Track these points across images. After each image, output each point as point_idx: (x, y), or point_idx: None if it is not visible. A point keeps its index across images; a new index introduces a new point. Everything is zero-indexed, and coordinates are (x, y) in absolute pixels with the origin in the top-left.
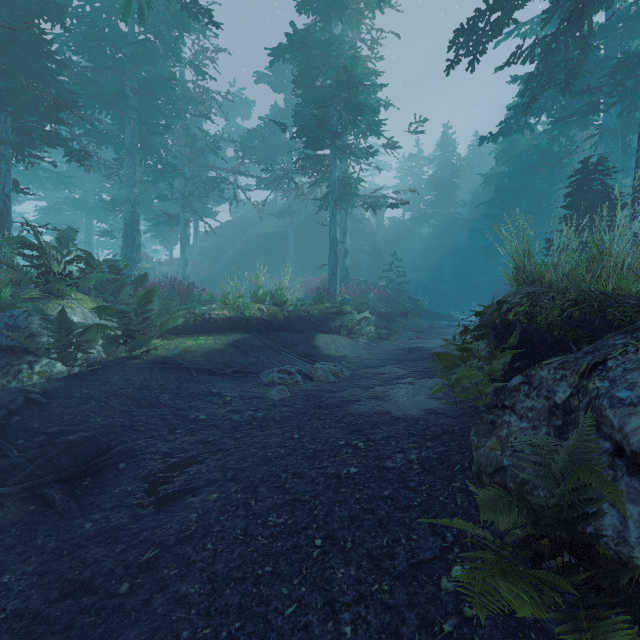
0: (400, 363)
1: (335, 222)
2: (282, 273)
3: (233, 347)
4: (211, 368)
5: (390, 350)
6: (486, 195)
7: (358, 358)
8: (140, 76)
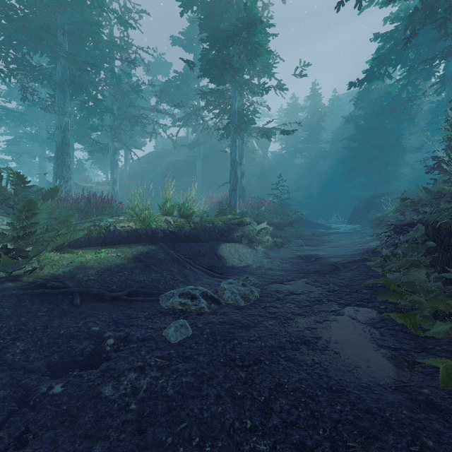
0: (307, 276)
1: (235, 146)
2: (189, 187)
3: (135, 261)
4: (102, 291)
5: (288, 258)
6: (343, 135)
7: (261, 268)
8: (68, 20)
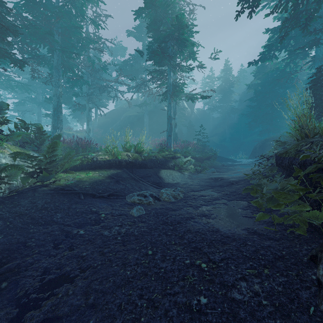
0: (213, 188)
1: (170, 107)
2: (141, 134)
3: (110, 178)
4: (94, 193)
5: (204, 179)
6: (247, 96)
7: (186, 184)
8: (61, 25)
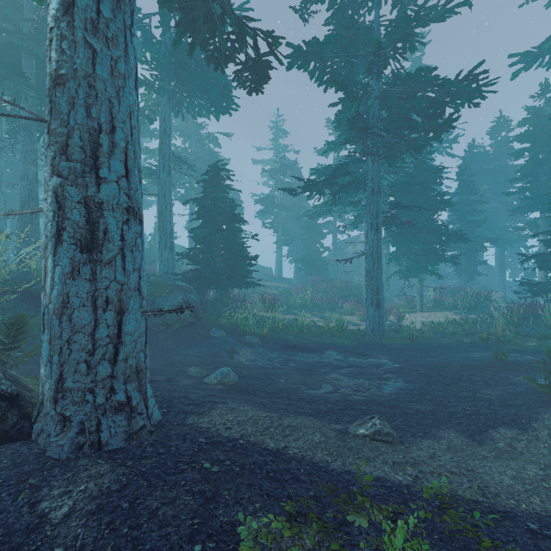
0: None
1: None
2: None
3: None
4: None
5: None
6: None
7: None
8: None
